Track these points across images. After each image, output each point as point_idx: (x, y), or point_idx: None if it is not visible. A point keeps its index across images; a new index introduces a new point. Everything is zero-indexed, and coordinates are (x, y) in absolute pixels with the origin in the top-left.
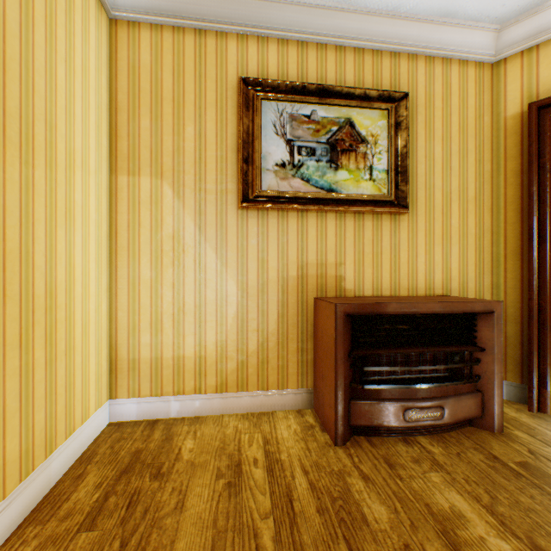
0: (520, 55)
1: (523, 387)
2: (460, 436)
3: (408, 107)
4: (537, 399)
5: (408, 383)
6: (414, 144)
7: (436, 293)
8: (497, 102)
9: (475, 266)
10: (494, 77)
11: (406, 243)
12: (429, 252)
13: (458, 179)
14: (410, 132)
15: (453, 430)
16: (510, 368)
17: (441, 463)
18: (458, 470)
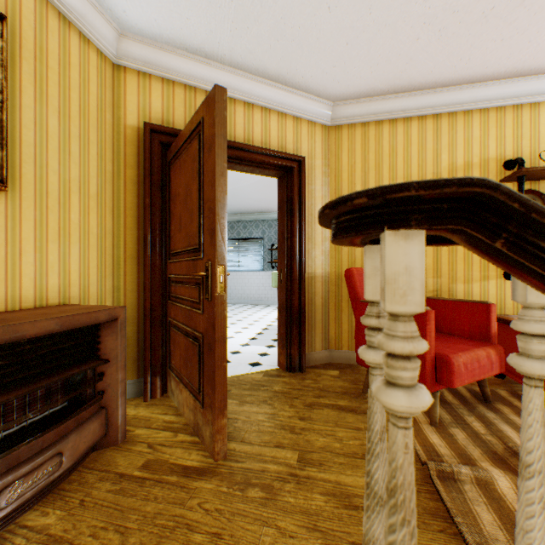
0: (138, 74)
1: (141, 381)
2: (84, 472)
3: (8, 37)
4: (152, 387)
5: (7, 444)
6: (18, 97)
7: (53, 302)
8: (119, 105)
9: (99, 269)
10: (117, 78)
11: (4, 234)
12: (42, 250)
13: (80, 168)
14: (11, 76)
15: (76, 469)
16: (130, 367)
17: (61, 535)
18: (85, 527)
